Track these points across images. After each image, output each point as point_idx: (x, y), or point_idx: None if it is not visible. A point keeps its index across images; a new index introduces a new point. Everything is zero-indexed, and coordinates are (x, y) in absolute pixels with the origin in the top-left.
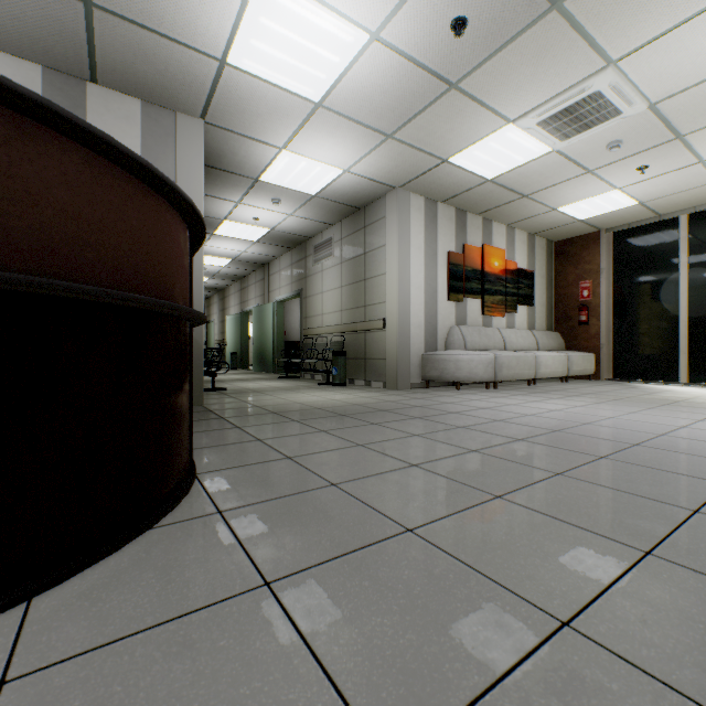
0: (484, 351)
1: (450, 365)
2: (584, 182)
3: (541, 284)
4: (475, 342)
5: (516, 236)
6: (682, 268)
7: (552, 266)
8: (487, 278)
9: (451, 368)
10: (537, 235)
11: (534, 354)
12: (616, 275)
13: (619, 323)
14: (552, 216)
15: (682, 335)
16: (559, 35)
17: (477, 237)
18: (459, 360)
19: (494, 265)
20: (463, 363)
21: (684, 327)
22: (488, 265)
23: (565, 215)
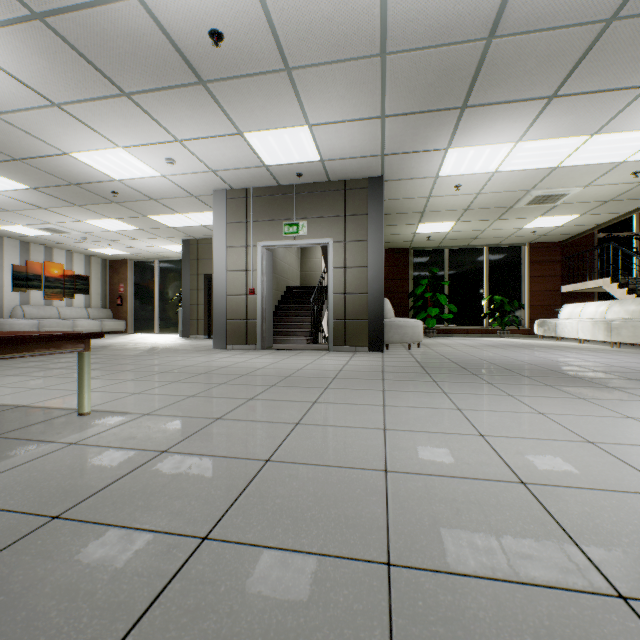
0: (37, 319)
1: (7, 326)
2: (89, 244)
3: (97, 282)
4: (35, 314)
5: (76, 256)
6: (157, 283)
7: (107, 273)
8: (48, 279)
9: (8, 328)
10: (94, 256)
11: (74, 321)
12: (136, 282)
13: (137, 306)
14: (91, 251)
15: (157, 312)
16: (20, 215)
17: (40, 257)
18: (13, 324)
19: (55, 272)
20: (16, 325)
21: (157, 309)
22: (49, 272)
23: (98, 252)
